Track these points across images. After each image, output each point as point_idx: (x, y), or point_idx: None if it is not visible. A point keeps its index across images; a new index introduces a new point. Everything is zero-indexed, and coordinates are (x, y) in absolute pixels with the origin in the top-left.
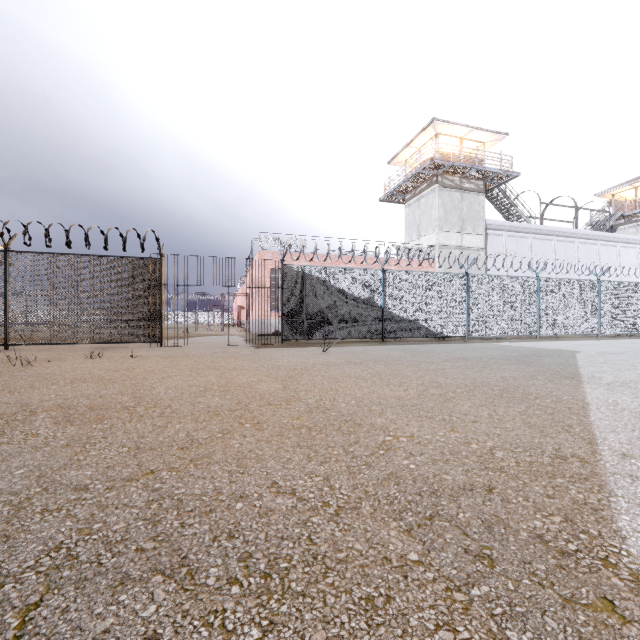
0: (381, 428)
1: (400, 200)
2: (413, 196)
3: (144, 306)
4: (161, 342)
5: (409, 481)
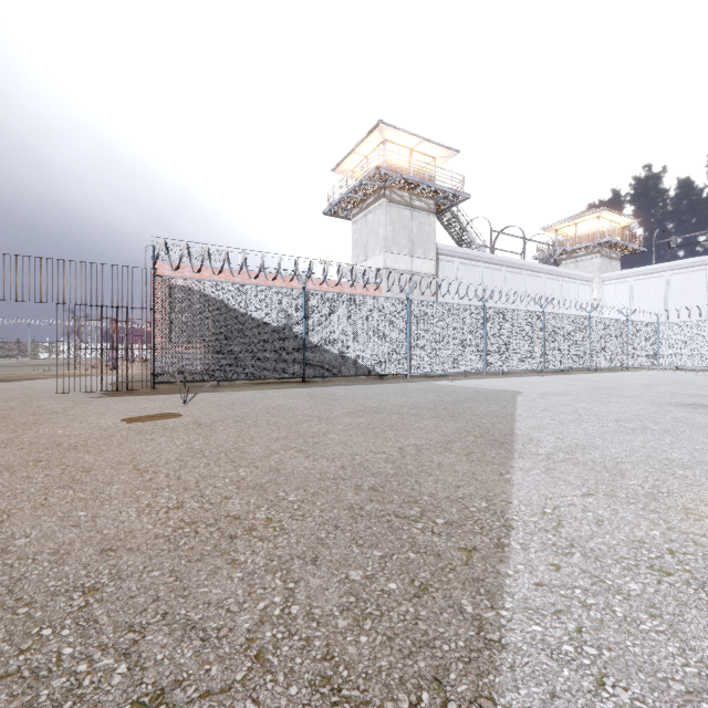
0: None
1: (347, 215)
2: (360, 211)
3: None
4: None
5: None
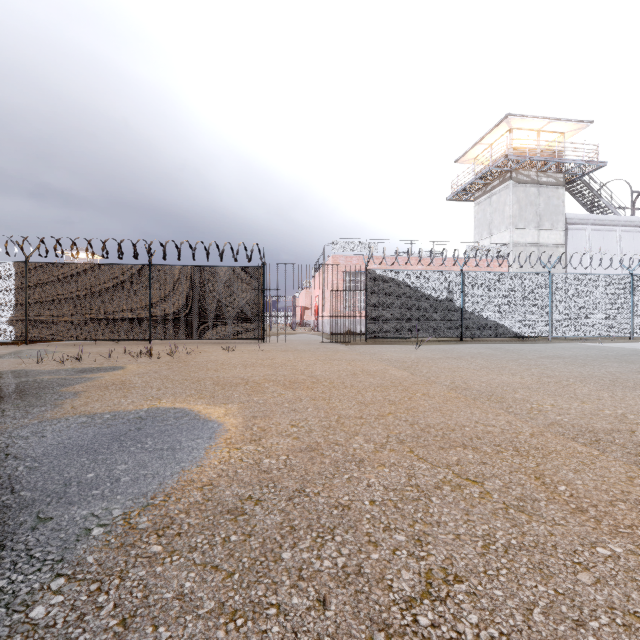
0: (523, 400)
1: (468, 198)
2: (483, 194)
3: (250, 308)
4: (264, 339)
5: (569, 426)
